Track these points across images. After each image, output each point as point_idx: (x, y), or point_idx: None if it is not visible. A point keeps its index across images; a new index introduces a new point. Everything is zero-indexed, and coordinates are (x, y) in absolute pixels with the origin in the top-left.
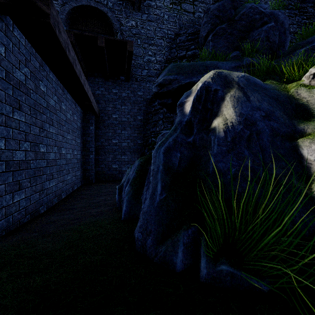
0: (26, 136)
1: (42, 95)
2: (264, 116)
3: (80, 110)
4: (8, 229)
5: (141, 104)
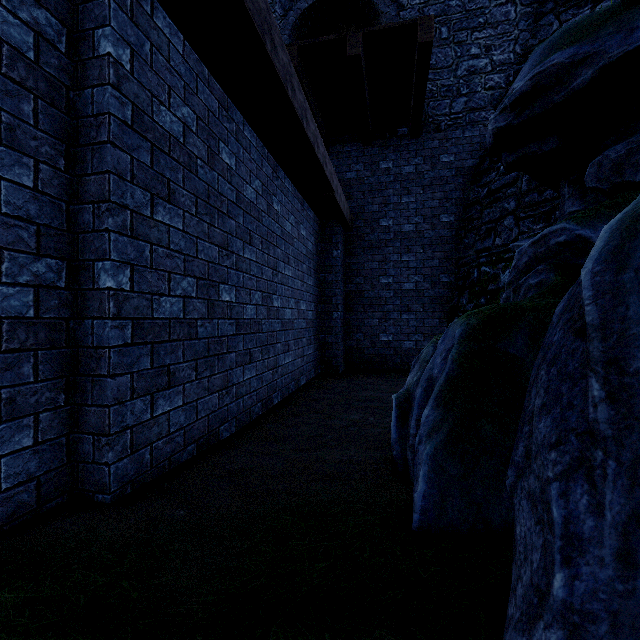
0: (186, 263)
1: (225, 175)
2: None
3: (313, 218)
4: (139, 479)
5: (451, 184)
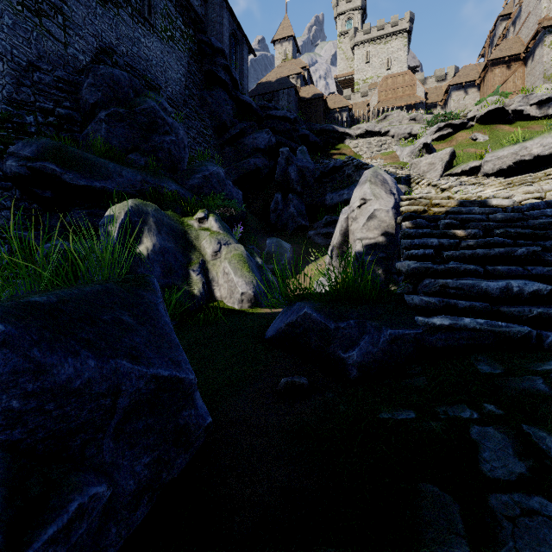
0: None
1: None
2: (171, 247)
3: None
4: None
5: None
